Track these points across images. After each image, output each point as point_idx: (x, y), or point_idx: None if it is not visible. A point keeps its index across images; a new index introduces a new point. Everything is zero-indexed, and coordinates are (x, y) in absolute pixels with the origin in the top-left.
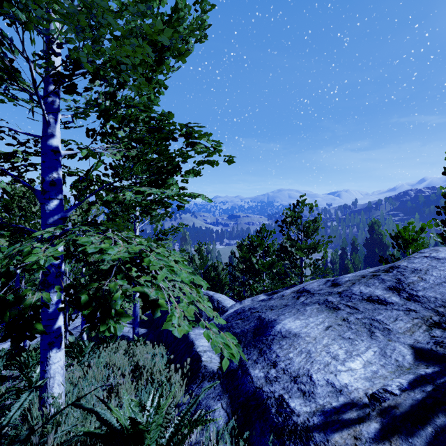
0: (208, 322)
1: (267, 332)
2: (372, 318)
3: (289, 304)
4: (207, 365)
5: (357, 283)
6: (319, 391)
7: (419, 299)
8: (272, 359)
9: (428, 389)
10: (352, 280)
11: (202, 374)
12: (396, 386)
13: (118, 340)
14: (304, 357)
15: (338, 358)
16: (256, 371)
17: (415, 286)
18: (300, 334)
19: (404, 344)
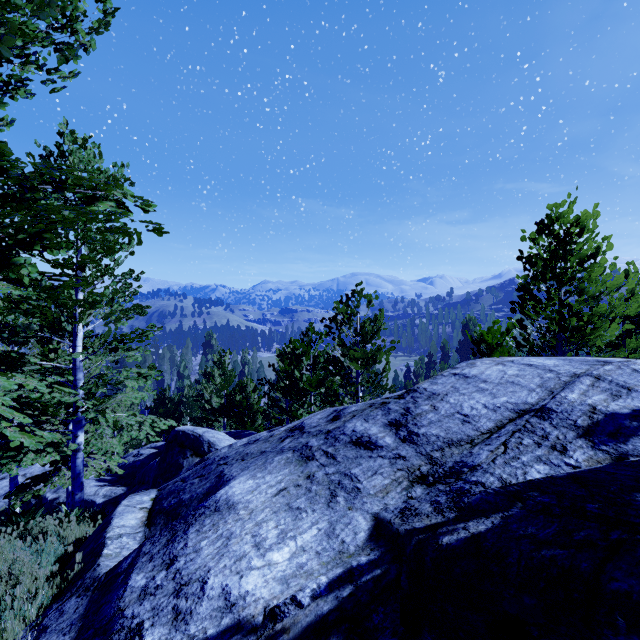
0: (172, 480)
1: (204, 501)
2: (346, 473)
3: (267, 451)
4: (101, 564)
5: (357, 415)
6: (202, 609)
7: (418, 439)
8: (175, 552)
9: (344, 595)
10: (357, 411)
11: (82, 582)
12: (311, 590)
13: (38, 516)
14: (218, 547)
15: (262, 545)
16: (139, 576)
17: (422, 419)
18: (237, 504)
19: (367, 513)
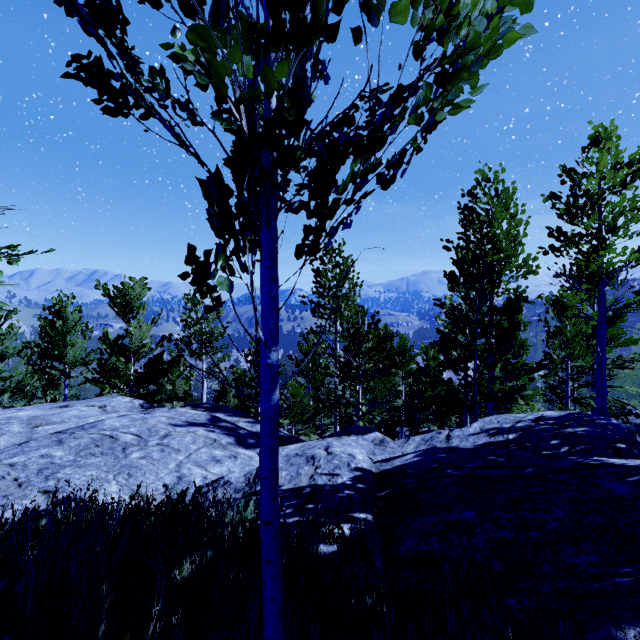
0: None
1: None
2: None
3: None
4: None
5: None
6: None
7: None
8: None
9: None
10: None
11: None
12: None
13: None
14: None
15: None
16: None
17: None
18: None
19: None
